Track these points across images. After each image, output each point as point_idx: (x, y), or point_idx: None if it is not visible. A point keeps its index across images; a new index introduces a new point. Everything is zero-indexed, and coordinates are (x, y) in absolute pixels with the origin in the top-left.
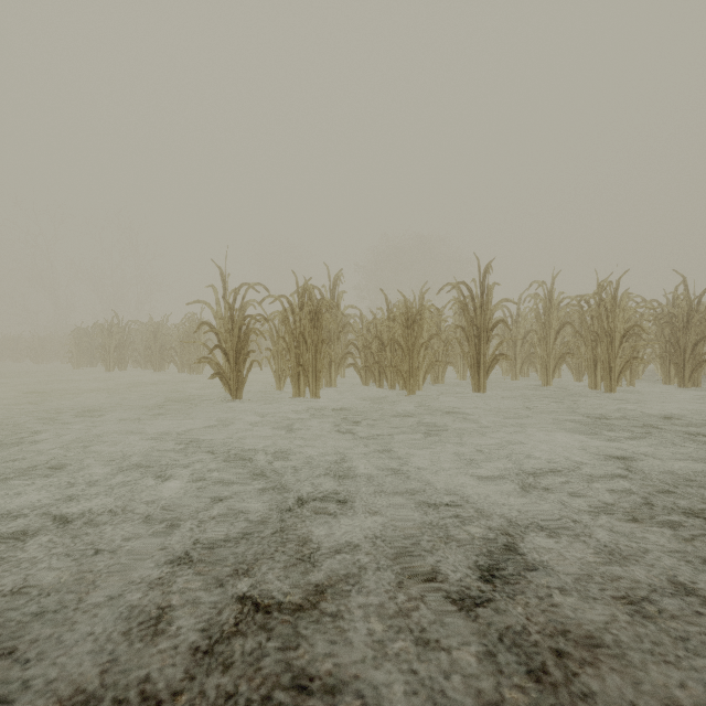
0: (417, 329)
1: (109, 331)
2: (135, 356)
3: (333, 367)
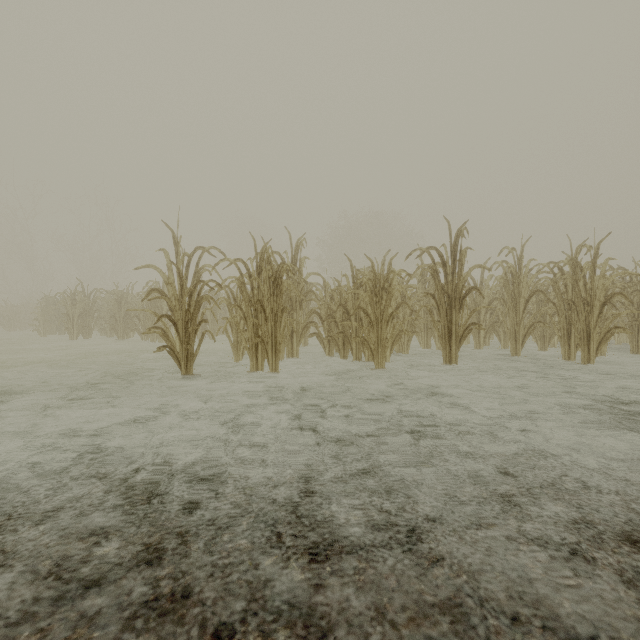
0: (386, 296)
1: (73, 299)
2: (100, 324)
3: (295, 337)
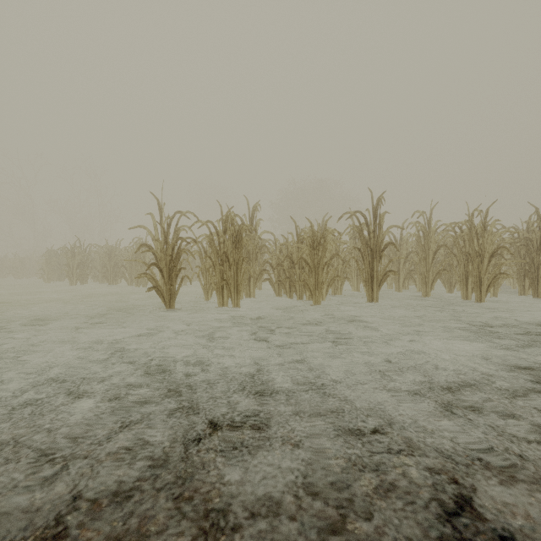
0: (322, 249)
1: (73, 252)
2: (94, 273)
3: (252, 282)
